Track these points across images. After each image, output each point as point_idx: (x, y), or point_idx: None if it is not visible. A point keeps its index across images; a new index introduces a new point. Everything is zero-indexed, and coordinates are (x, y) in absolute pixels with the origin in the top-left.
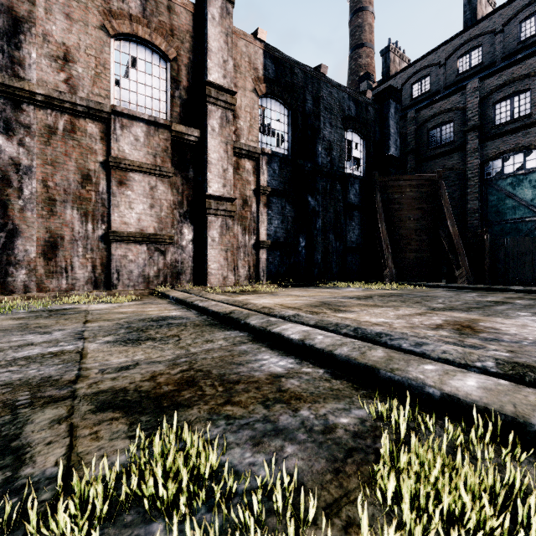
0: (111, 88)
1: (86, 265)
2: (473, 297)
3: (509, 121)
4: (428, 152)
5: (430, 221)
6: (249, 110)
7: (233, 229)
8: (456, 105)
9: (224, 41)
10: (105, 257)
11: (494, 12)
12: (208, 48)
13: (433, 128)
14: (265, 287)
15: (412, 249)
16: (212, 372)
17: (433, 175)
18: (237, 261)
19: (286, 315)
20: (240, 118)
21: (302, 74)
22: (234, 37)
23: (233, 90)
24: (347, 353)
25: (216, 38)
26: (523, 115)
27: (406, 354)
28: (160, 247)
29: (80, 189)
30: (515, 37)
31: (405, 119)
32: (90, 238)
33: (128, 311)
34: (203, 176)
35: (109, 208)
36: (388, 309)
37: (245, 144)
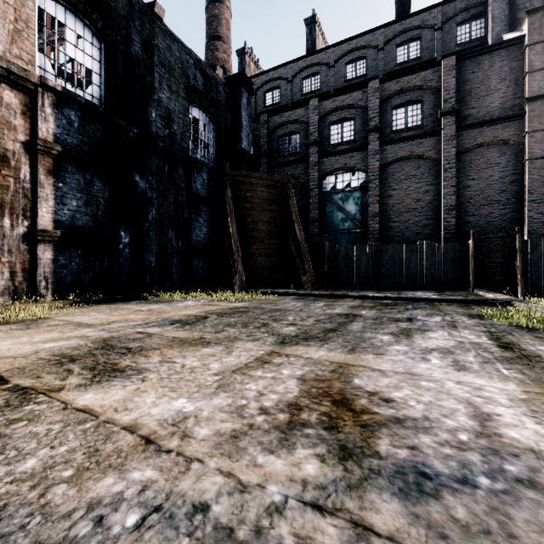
0: None
1: None
2: (323, 309)
3: (340, 142)
4: (278, 159)
5: (280, 225)
6: (14, 4)
7: None
8: (301, 118)
9: None
10: None
11: (329, 47)
12: None
13: (283, 136)
14: (42, 307)
15: (264, 253)
16: None
17: (283, 177)
18: None
19: None
20: None
21: (125, 0)
22: None
23: None
24: None
25: None
26: (349, 139)
27: None
28: None
29: None
30: (343, 75)
31: (259, 121)
32: None
33: None
34: None
35: None
36: (214, 351)
37: (0, 56)
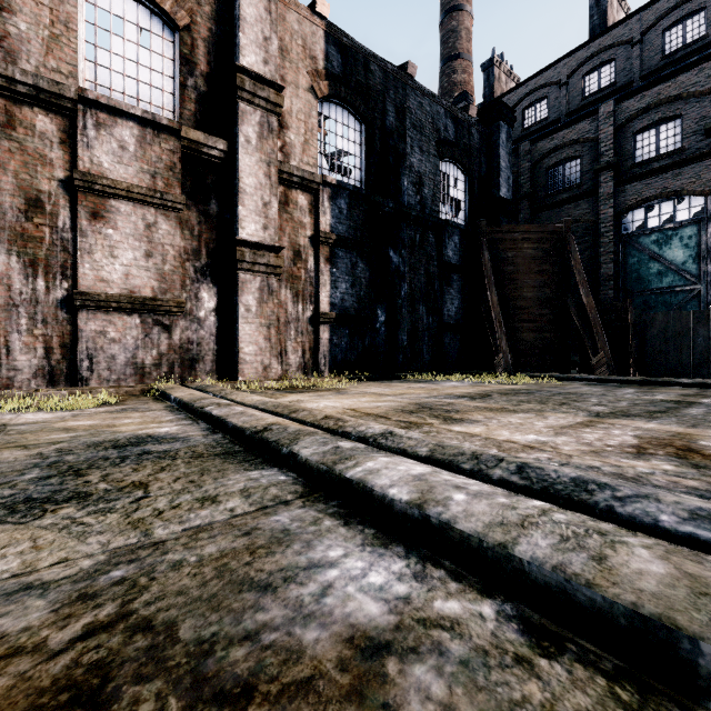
0: (80, 62)
1: (34, 346)
2: (636, 395)
3: (654, 157)
4: (547, 199)
5: (554, 289)
6: (304, 119)
7: (279, 294)
8: (584, 136)
9: (264, 8)
10: (69, 334)
11: (631, 16)
12: (241, 15)
13: (554, 166)
14: (327, 381)
15: (531, 328)
16: (178, 632)
17: (559, 226)
18: (285, 343)
19: (368, 433)
20: (290, 129)
21: (381, 74)
22: (280, 6)
23: (278, 84)
24: (552, 556)
25: (252, 2)
26: (672, 149)
27: (709, 558)
28: (162, 319)
29: (24, 222)
30: (657, 50)
31: (517, 153)
32: (42, 302)
33: (83, 425)
34: (232, 212)
35: (75, 256)
36: (528, 416)
37: (298, 167)
